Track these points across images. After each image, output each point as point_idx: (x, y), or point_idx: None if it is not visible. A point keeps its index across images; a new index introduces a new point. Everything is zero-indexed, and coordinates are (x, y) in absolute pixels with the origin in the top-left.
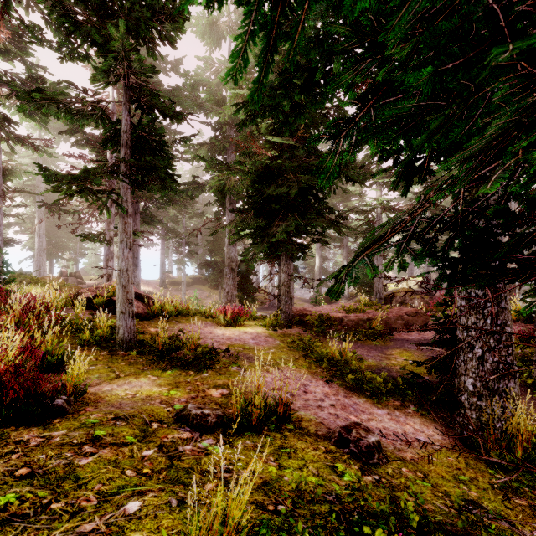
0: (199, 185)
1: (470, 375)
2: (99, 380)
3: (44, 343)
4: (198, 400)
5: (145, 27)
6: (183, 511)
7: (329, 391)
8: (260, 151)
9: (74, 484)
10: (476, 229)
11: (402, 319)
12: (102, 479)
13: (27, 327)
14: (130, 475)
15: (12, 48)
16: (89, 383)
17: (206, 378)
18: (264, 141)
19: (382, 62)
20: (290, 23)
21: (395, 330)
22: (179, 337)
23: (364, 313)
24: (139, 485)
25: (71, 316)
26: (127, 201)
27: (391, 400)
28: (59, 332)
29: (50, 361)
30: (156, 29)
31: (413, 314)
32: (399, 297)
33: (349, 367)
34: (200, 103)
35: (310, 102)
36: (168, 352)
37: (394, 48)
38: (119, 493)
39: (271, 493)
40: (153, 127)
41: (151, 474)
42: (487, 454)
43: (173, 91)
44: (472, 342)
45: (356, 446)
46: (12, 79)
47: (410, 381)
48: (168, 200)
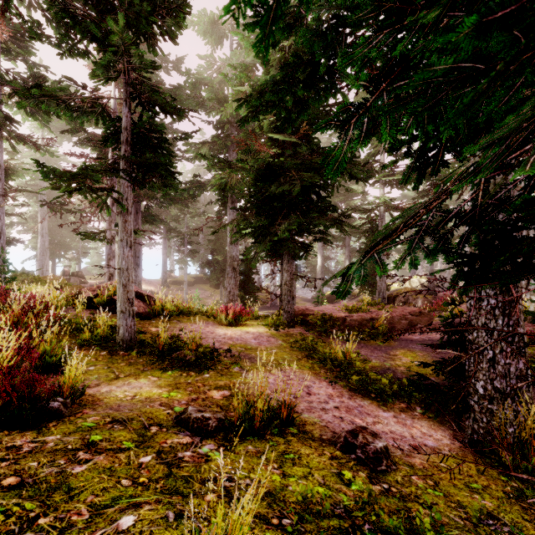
0: (201, 184)
1: (480, 378)
2: (98, 381)
3: (43, 343)
4: (199, 402)
5: (145, 22)
6: (181, 526)
7: (333, 393)
8: (262, 148)
9: (65, 495)
10: (499, 223)
11: (406, 319)
12: (96, 489)
13: (26, 327)
14: (125, 484)
15: (14, 47)
16: (86, 384)
17: (207, 380)
18: (266, 139)
19: (394, 44)
20: (293, 14)
21: (407, 331)
22: (180, 336)
23: (367, 313)
24: (135, 496)
25: (72, 316)
26: (127, 199)
27: (397, 402)
28: (59, 331)
29: (48, 361)
30: (156, 24)
31: (417, 314)
32: (402, 297)
33: (353, 368)
34: (202, 101)
35: (313, 98)
36: (169, 352)
37: (417, 13)
38: (113, 506)
39: (275, 505)
40: (154, 124)
41: (147, 483)
42: (499, 460)
43: (175, 90)
44: (483, 344)
45: (363, 452)
46: (14, 78)
47: (417, 383)
48: (170, 199)
